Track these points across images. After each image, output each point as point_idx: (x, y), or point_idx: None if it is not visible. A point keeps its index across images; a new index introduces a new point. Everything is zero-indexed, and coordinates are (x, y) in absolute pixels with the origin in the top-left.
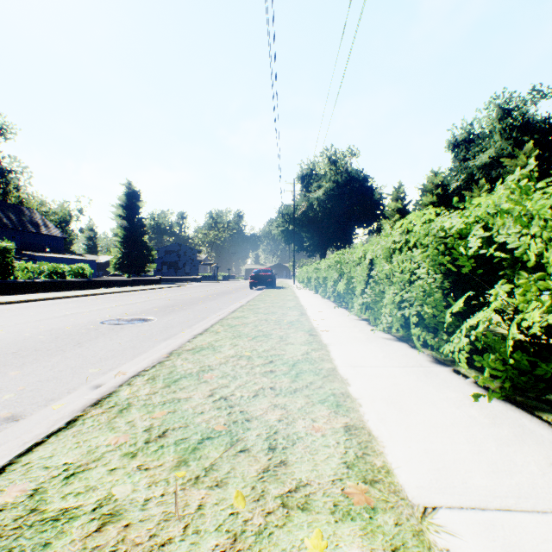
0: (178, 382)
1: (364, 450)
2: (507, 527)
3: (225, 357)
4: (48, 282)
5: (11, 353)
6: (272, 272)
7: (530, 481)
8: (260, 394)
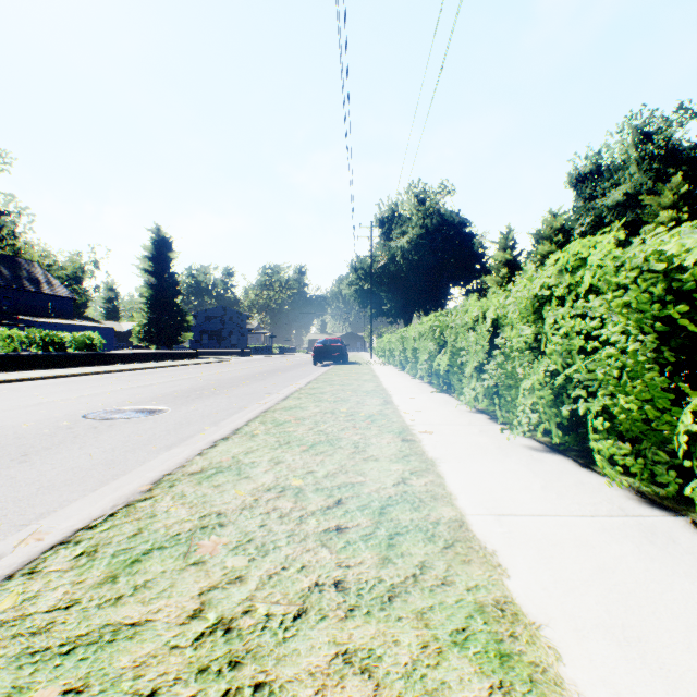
0: (140, 565)
1: None
2: None
3: (254, 491)
4: (40, 356)
5: None
6: (342, 342)
7: None
8: (310, 609)
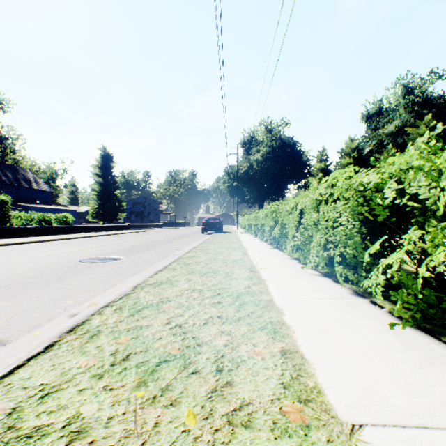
0: (141, 312)
1: (298, 372)
2: (426, 443)
3: (180, 290)
4: (38, 228)
5: (4, 286)
6: (219, 219)
7: (443, 400)
8: (209, 322)
